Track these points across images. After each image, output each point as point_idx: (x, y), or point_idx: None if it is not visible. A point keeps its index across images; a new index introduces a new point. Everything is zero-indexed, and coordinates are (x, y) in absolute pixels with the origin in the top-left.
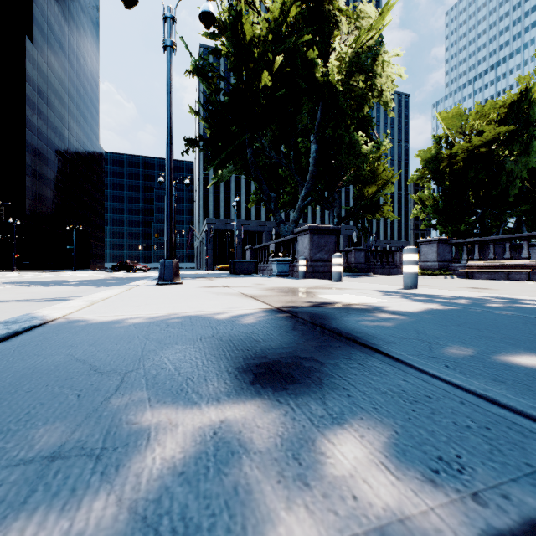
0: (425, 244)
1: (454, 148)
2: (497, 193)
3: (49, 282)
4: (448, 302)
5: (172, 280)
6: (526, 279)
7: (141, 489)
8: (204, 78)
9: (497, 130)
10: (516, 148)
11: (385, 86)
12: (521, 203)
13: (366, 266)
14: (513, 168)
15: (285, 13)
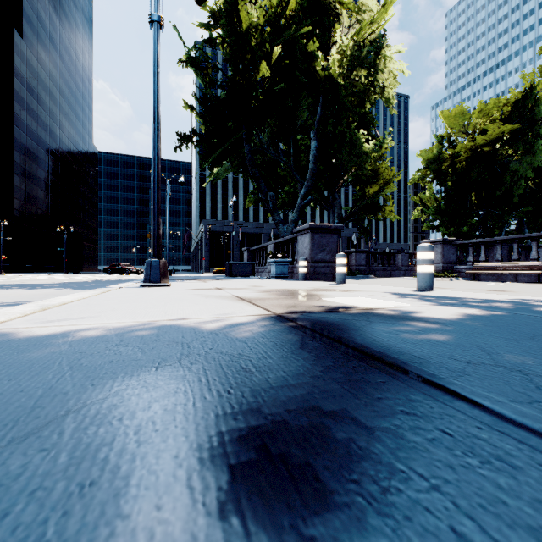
0: None
1: (457, 147)
2: (500, 193)
3: (29, 285)
4: (483, 306)
5: (159, 282)
6: (535, 281)
7: None
8: (199, 69)
9: (502, 128)
10: (520, 147)
11: (387, 82)
12: (523, 204)
13: (367, 268)
14: (518, 168)
15: (284, 4)
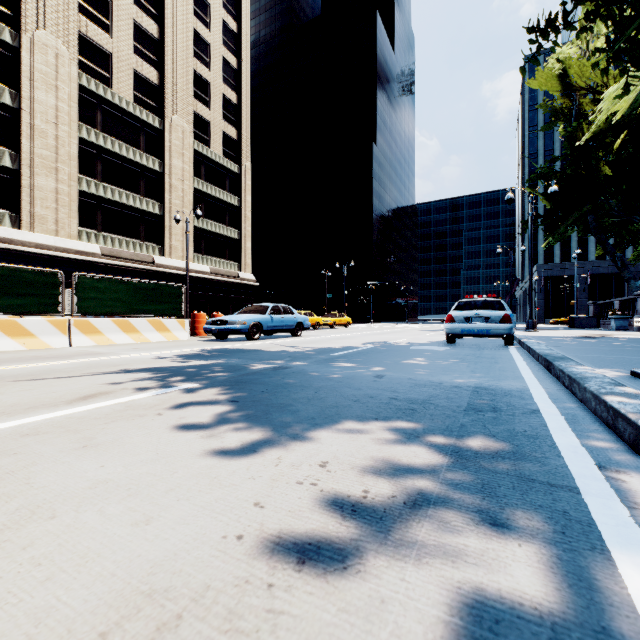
0: None
1: None
2: None
3: None
4: None
5: (533, 330)
6: None
7: (560, 338)
8: (544, 178)
9: None
10: None
11: None
12: None
13: None
14: None
15: None
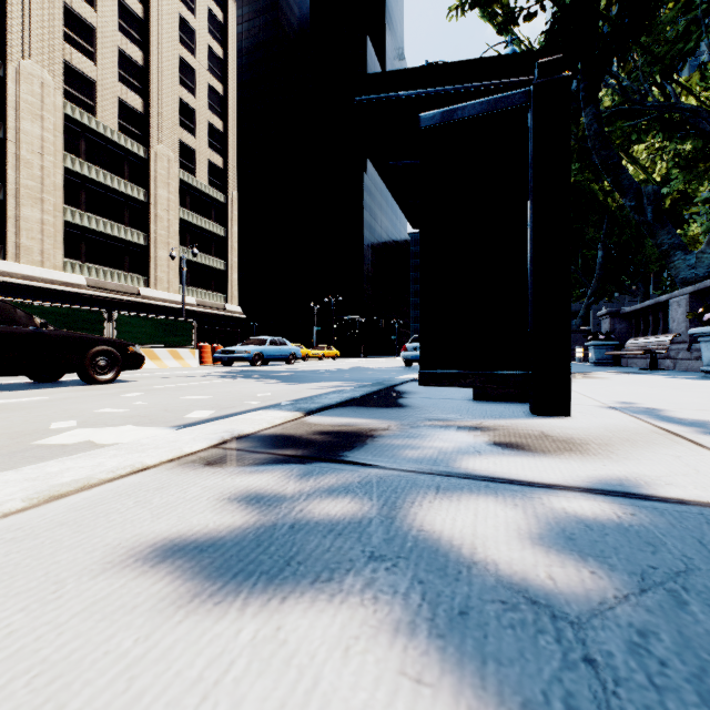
0: None
1: None
2: None
3: None
4: None
5: None
6: None
7: None
8: None
9: None
10: None
11: None
12: None
13: None
14: None
15: None
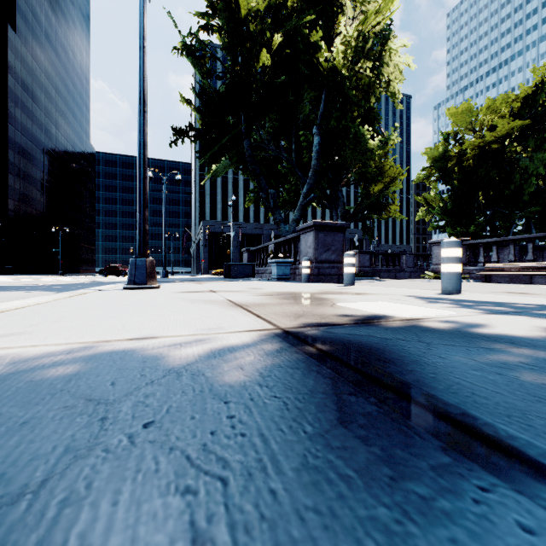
0: (437, 246)
1: (465, 144)
2: (509, 192)
3: (9, 287)
4: None
5: (146, 284)
6: None
7: None
8: (195, 58)
9: (512, 124)
10: (530, 144)
11: (393, 76)
12: (530, 204)
13: (371, 270)
14: (528, 166)
15: None
